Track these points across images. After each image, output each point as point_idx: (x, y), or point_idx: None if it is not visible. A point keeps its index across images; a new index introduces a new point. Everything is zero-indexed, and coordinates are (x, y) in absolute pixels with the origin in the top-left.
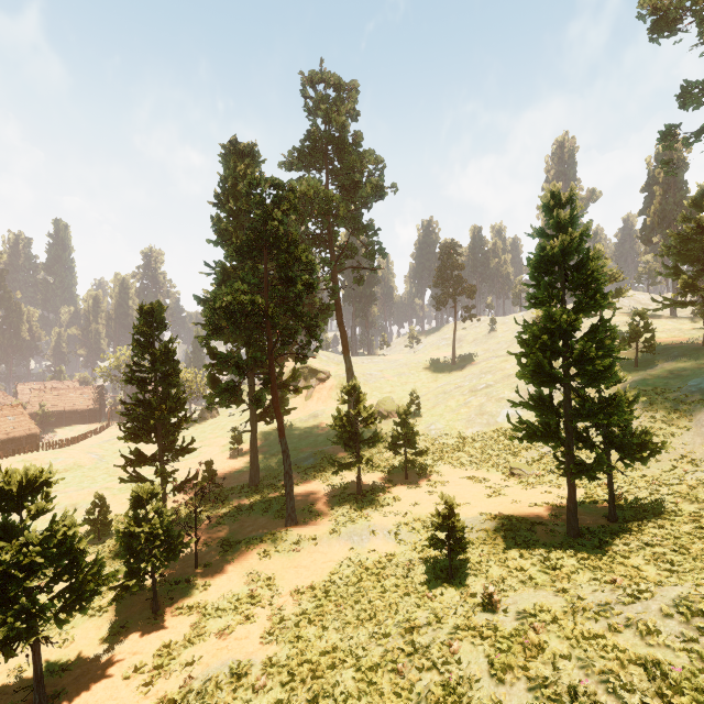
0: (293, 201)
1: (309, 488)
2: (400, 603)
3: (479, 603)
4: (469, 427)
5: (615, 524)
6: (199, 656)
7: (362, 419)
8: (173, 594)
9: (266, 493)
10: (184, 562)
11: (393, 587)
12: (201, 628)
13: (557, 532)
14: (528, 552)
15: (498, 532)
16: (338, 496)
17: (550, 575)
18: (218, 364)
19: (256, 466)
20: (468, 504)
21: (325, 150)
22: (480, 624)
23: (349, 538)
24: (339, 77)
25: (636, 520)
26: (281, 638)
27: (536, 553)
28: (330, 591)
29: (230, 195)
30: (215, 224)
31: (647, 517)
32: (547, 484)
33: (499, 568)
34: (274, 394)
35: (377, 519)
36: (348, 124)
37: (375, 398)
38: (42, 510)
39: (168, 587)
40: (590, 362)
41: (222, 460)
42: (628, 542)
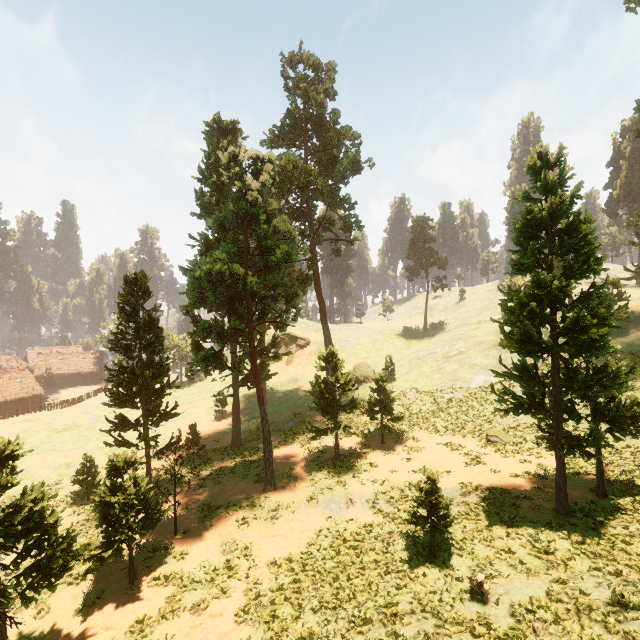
0: (272, 173)
1: (288, 452)
2: (381, 583)
3: (466, 589)
4: (443, 392)
5: (604, 499)
6: (172, 634)
7: (339, 386)
8: (151, 562)
9: (247, 455)
10: (164, 527)
11: (372, 564)
12: (176, 602)
13: (544, 508)
14: (515, 531)
15: (481, 507)
16: (316, 461)
17: (543, 560)
18: (198, 332)
19: (238, 429)
20: (446, 472)
21: (304, 127)
22: (469, 616)
23: (327, 506)
24: (317, 58)
25: (627, 496)
26: (256, 617)
27: (524, 533)
28: (307, 564)
29: (213, 170)
30: (199, 198)
31: (638, 493)
32: (525, 453)
33: (485, 547)
34: (253, 361)
35: (355, 487)
36: (326, 102)
37: (352, 364)
38: (6, 486)
39: (147, 555)
40: (583, 331)
41: (208, 421)
42: (627, 525)
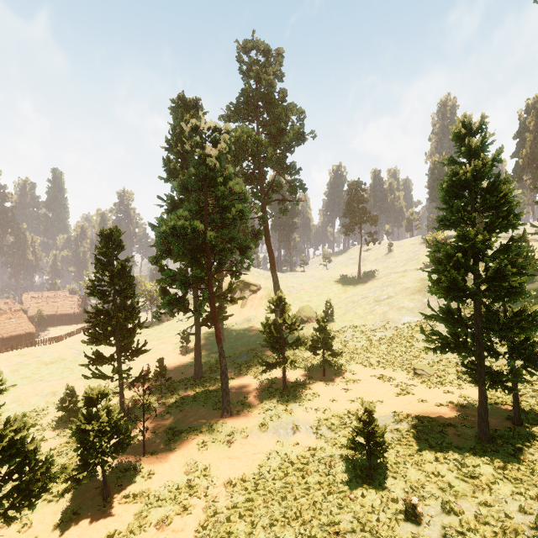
0: (228, 142)
1: (242, 383)
2: (324, 502)
3: (401, 510)
4: (375, 331)
5: (520, 427)
6: None
7: (287, 326)
8: (122, 481)
9: (207, 386)
10: (134, 450)
11: (316, 485)
12: (143, 518)
13: (467, 435)
14: (443, 456)
15: (412, 433)
16: (266, 391)
17: (469, 484)
18: (163, 280)
19: (200, 363)
20: (379, 402)
21: (256, 104)
22: (405, 536)
23: (276, 431)
24: (267, 45)
25: None
26: (213, 533)
27: (451, 458)
28: (259, 484)
29: (178, 140)
30: (165, 165)
31: None
32: (448, 384)
33: (417, 471)
34: (212, 305)
35: (300, 414)
36: (274, 82)
37: (296, 306)
38: None
39: (118, 475)
40: (504, 279)
41: (174, 356)
42: None
